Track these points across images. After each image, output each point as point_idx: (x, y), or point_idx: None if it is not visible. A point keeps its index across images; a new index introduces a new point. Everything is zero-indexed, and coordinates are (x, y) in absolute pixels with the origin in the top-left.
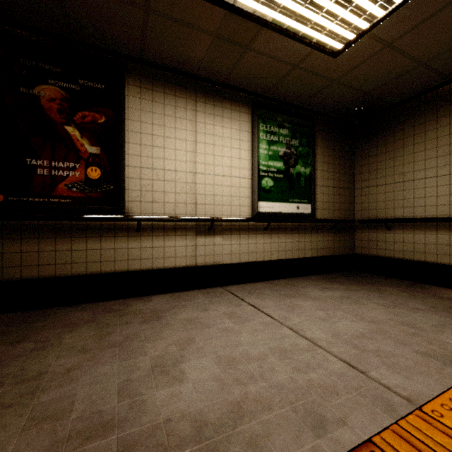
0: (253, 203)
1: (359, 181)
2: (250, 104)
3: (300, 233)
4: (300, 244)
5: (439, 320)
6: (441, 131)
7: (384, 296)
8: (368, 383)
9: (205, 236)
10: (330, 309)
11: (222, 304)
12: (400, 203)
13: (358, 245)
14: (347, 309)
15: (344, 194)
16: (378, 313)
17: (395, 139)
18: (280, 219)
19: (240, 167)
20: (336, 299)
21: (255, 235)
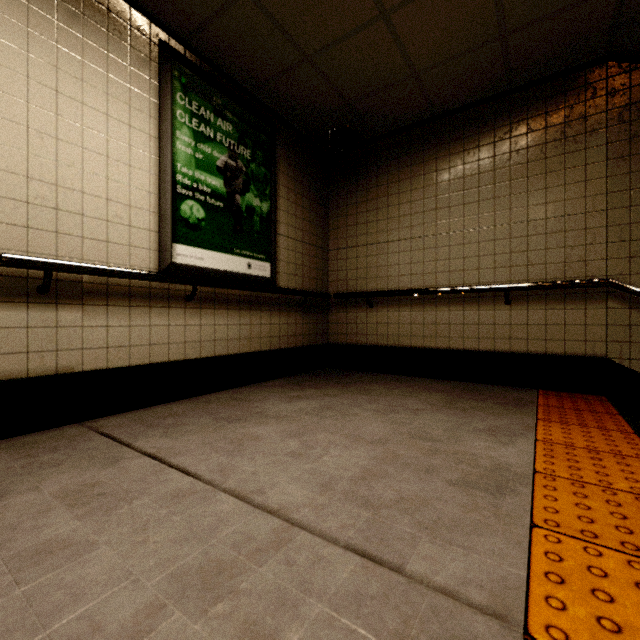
0: (161, 245)
1: (334, 238)
2: (155, 44)
3: (253, 310)
4: (253, 329)
5: (448, 421)
6: (427, 179)
7: (375, 397)
8: (416, 599)
9: (29, 306)
10: (308, 432)
11: (66, 467)
12: (384, 271)
13: (334, 331)
14: (332, 427)
15: (316, 255)
16: (376, 426)
17: (378, 184)
18: (217, 280)
19: (131, 163)
20: (313, 413)
21: (166, 309)
